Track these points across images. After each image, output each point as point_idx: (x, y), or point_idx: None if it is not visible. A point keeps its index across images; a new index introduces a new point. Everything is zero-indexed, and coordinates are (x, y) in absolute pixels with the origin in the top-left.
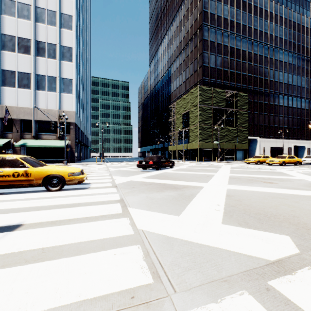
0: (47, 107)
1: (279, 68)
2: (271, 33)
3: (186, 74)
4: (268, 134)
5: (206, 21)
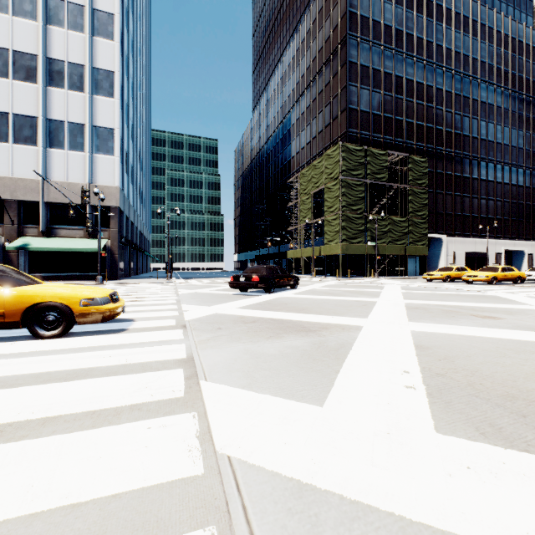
0: (68, 179)
1: (480, 114)
2: (467, 53)
3: (318, 124)
4: (462, 230)
5: (353, 29)
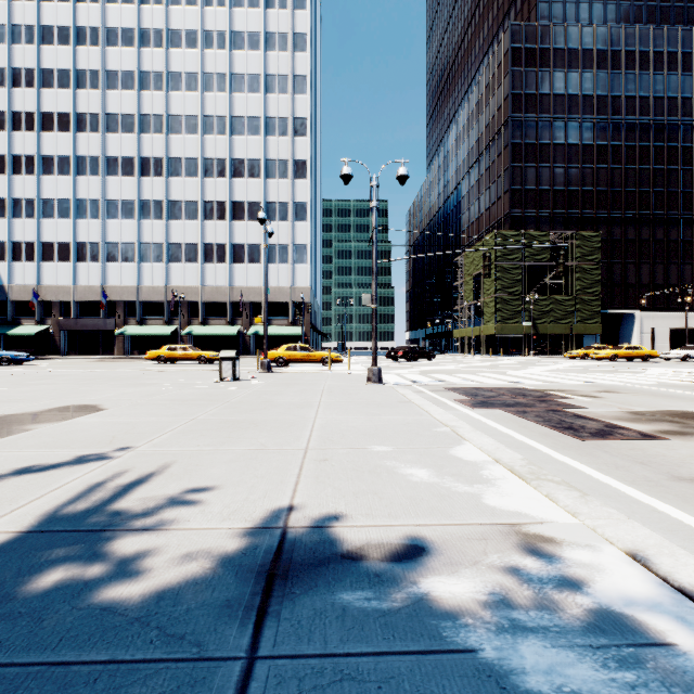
0: (279, 284)
1: None
2: (674, 94)
3: (485, 201)
4: (665, 303)
5: (516, 110)
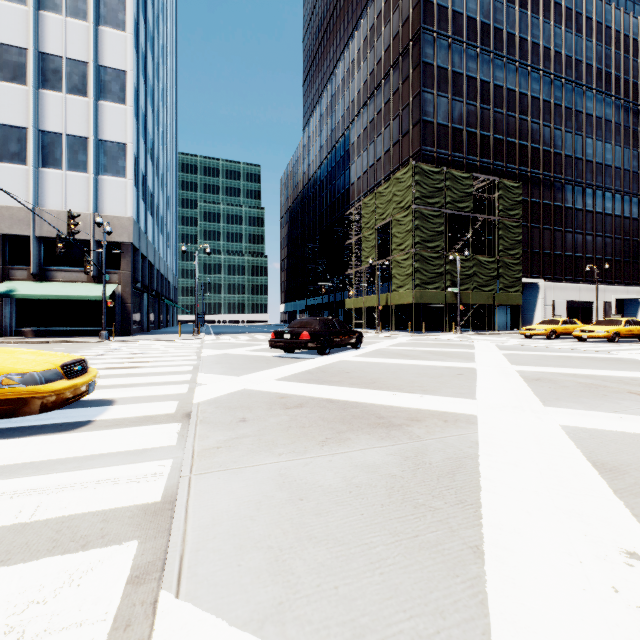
0: (67, 207)
1: (586, 130)
2: (569, 53)
3: (384, 142)
4: (563, 274)
5: (428, 22)
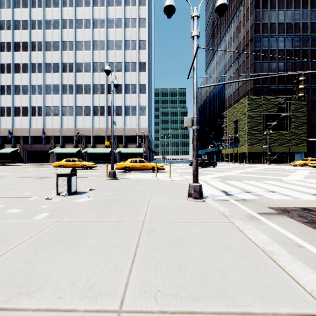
0: (131, 126)
1: None
2: None
3: (238, 82)
4: None
5: (257, 32)
